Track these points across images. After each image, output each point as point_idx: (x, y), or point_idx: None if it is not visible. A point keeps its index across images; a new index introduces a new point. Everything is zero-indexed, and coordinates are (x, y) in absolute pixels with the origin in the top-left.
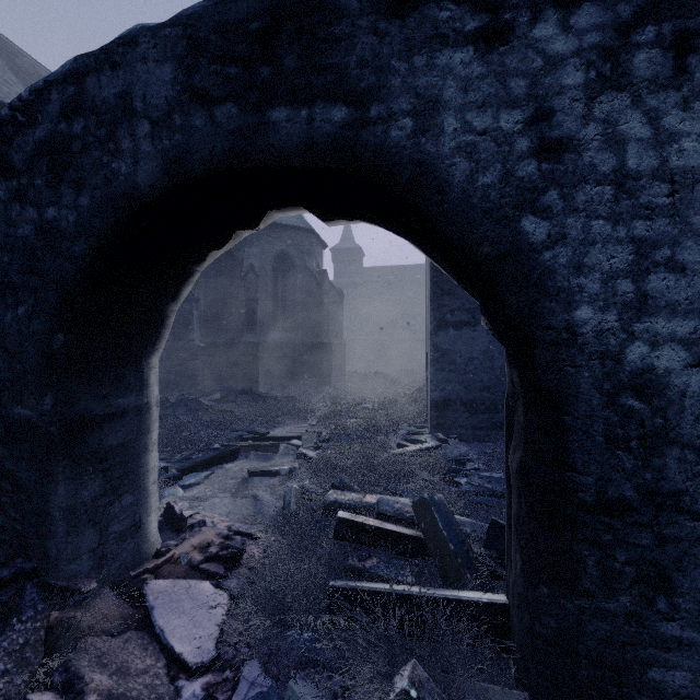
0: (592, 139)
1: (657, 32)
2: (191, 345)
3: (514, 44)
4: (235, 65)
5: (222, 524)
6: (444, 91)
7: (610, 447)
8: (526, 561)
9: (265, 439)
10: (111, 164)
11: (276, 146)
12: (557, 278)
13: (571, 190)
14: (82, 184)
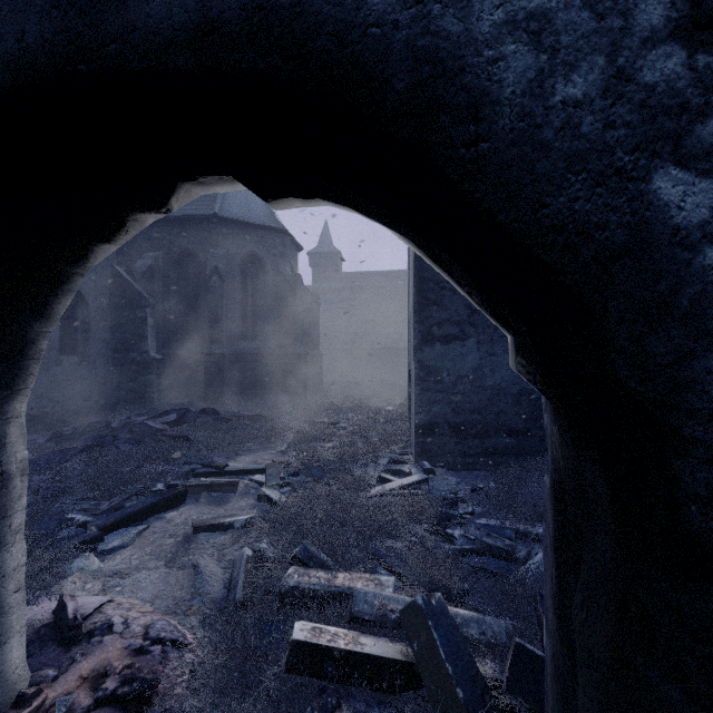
0: None
1: None
2: (145, 357)
3: None
4: None
5: (141, 620)
6: None
7: None
8: None
9: (222, 473)
10: None
11: (140, 27)
12: None
13: None
14: None
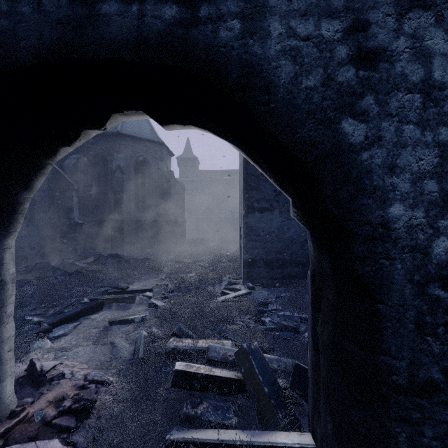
0: (402, 51)
1: None
2: (72, 222)
3: None
4: None
5: (81, 372)
6: None
7: (421, 334)
8: (338, 426)
9: (125, 292)
10: None
11: (106, 38)
12: (373, 177)
13: (385, 96)
14: None
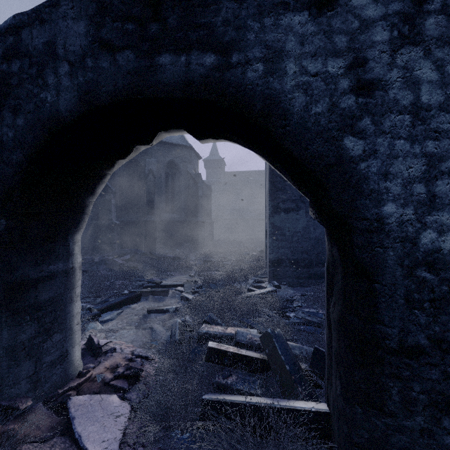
0: (395, 80)
1: (443, 3)
2: (110, 222)
3: (338, 10)
4: (132, 22)
5: (128, 349)
6: (286, 44)
7: (409, 307)
8: (344, 386)
9: (159, 286)
10: (39, 94)
11: (162, 82)
12: (370, 182)
13: (380, 118)
14: (18, 109)
